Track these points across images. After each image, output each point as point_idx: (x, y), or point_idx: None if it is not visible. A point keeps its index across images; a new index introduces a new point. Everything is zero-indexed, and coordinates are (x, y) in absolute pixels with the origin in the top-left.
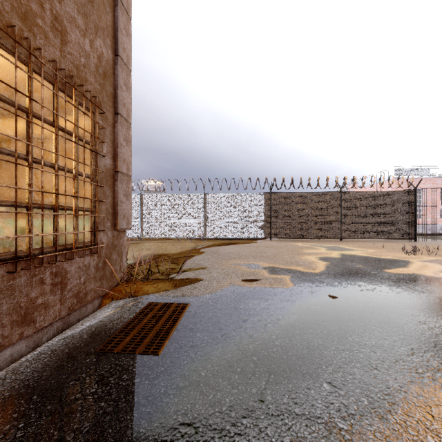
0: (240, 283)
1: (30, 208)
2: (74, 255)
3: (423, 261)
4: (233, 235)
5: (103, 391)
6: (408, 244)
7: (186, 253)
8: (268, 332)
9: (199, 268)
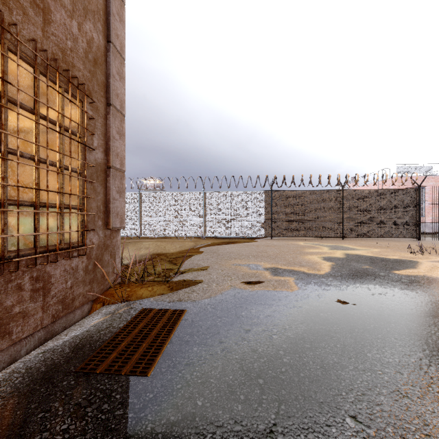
0: (241, 286)
1: (3, 204)
2: (58, 257)
3: (432, 261)
4: (232, 233)
5: (76, 428)
6: (412, 243)
7: (184, 252)
8: (274, 346)
9: (198, 269)
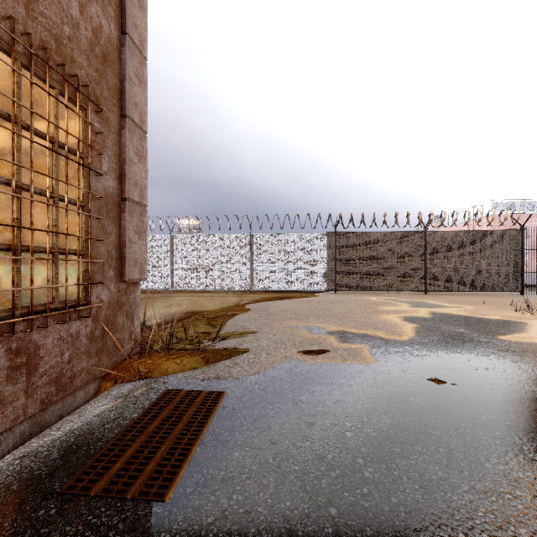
0: (300, 357)
1: None
2: (49, 321)
3: None
4: (287, 286)
5: None
6: (514, 298)
7: (226, 310)
8: (349, 450)
9: (243, 333)
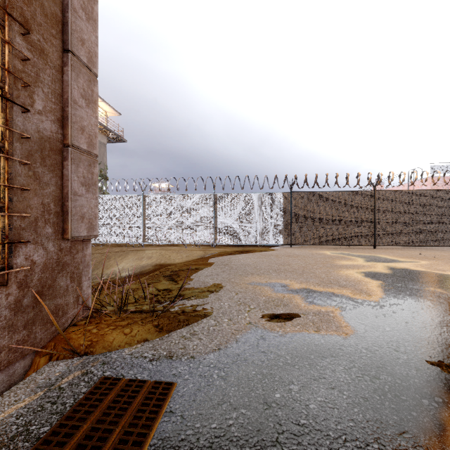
0: (266, 324)
1: None
2: None
3: None
4: (247, 241)
5: None
6: None
7: (190, 264)
8: None
9: (204, 291)
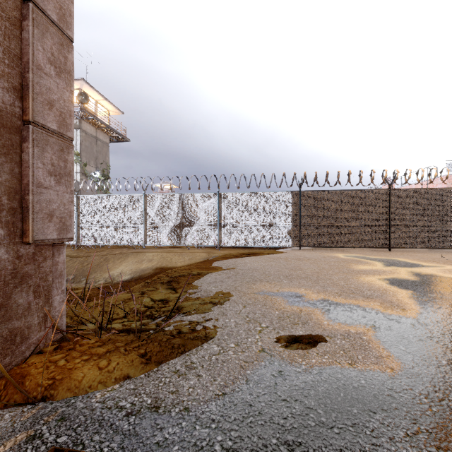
0: (283, 351)
1: None
2: None
3: None
4: (253, 242)
5: None
6: None
7: (192, 268)
8: None
9: (206, 303)
